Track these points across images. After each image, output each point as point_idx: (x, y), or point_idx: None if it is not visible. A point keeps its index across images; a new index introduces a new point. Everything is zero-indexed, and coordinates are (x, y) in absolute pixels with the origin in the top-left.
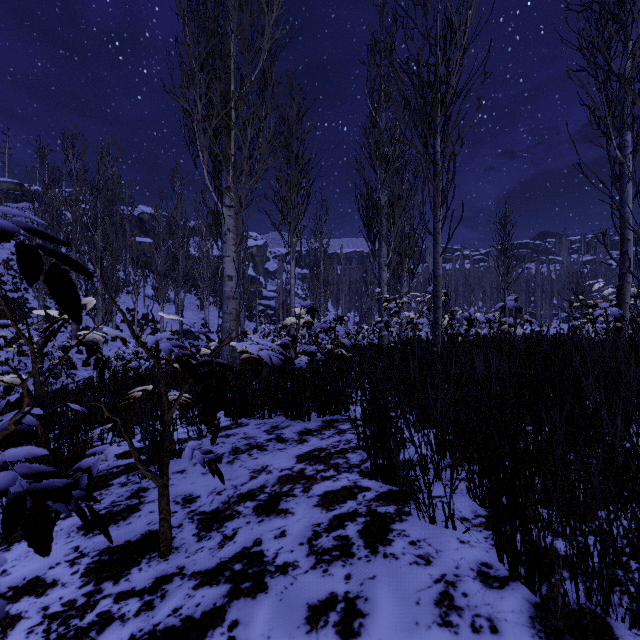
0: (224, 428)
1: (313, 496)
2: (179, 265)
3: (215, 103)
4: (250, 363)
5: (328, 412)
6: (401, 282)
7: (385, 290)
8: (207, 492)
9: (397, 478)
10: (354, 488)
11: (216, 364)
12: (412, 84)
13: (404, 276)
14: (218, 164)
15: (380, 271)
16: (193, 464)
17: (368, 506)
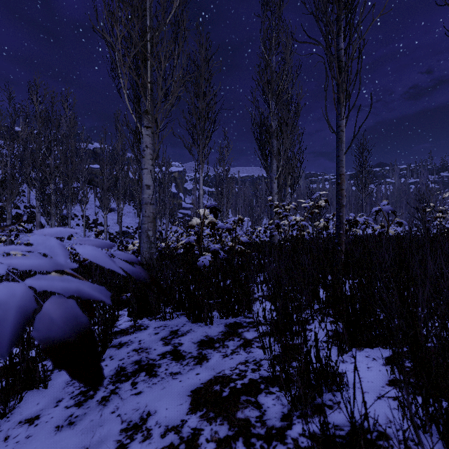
0: (121, 332)
1: None
2: (119, 183)
3: (133, 35)
4: None
5: (231, 313)
6: (285, 194)
7: (275, 198)
8: None
9: None
10: None
11: None
12: None
13: (287, 190)
14: (138, 93)
15: (271, 183)
16: (56, 402)
17: None
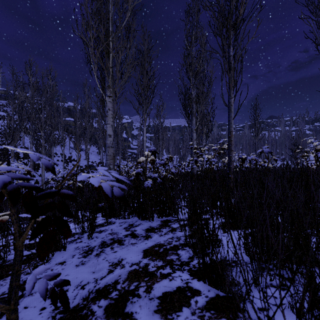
0: (99, 225)
1: (154, 298)
2: (87, 131)
3: (101, 37)
4: (102, 190)
5: (164, 215)
6: (202, 139)
7: (194, 143)
8: (74, 285)
9: (223, 285)
10: (187, 290)
11: (60, 195)
12: (215, 16)
13: (203, 136)
14: (103, 73)
15: (192, 133)
16: (72, 256)
17: (201, 317)
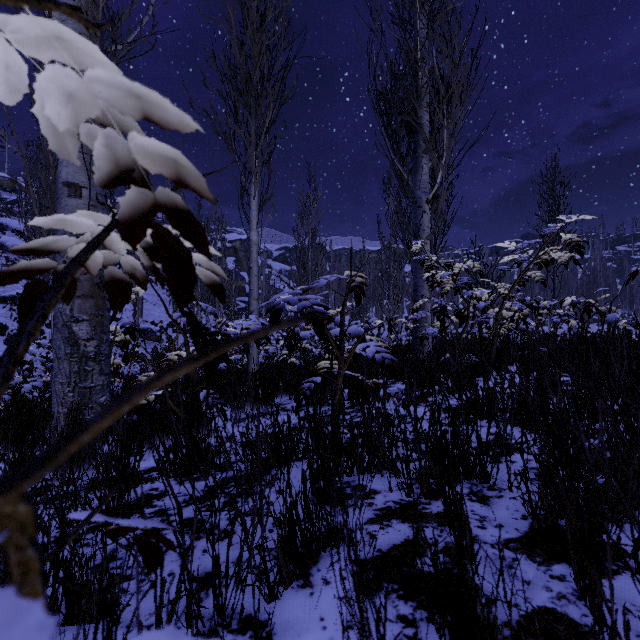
0: None
1: None
2: None
3: None
4: None
5: None
6: None
7: (427, 249)
8: None
9: None
10: None
11: None
12: None
13: None
14: None
15: (417, 213)
16: None
17: None
